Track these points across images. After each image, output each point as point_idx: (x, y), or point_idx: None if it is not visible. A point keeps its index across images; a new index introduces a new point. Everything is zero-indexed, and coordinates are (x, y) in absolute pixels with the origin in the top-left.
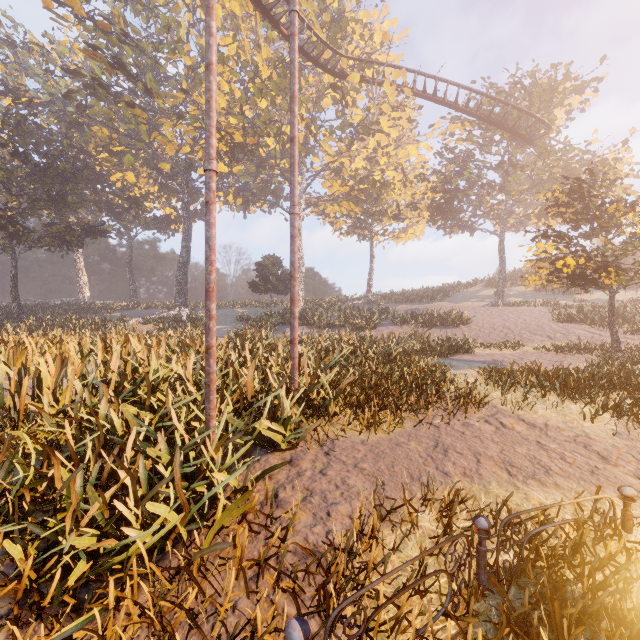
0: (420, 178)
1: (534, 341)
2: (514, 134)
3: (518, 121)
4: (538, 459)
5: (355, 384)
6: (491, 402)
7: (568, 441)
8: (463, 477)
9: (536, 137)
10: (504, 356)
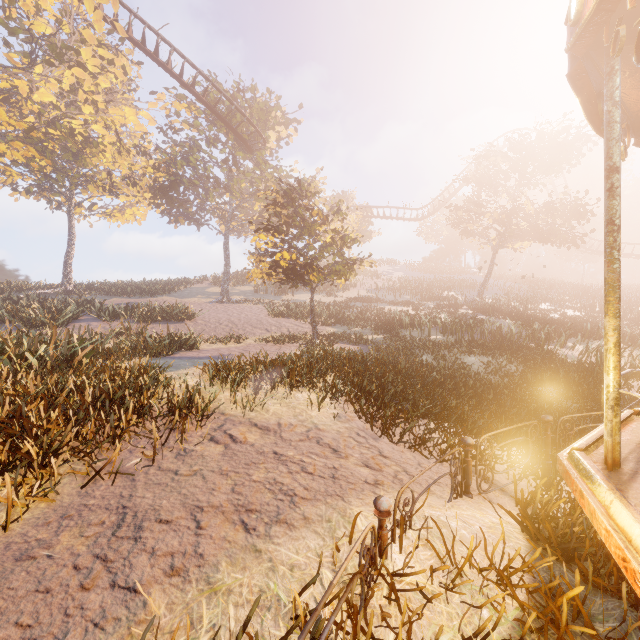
0: (140, 150)
1: (255, 334)
2: (238, 136)
3: (241, 127)
4: (280, 482)
5: None
6: (218, 408)
7: (303, 439)
8: (169, 579)
9: (256, 148)
10: (230, 350)
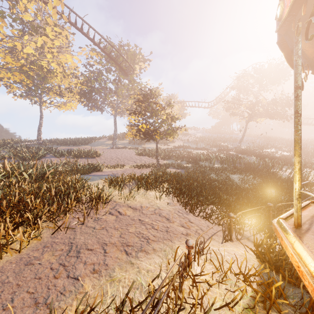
0: (74, 75)
1: (129, 164)
2: (121, 68)
3: (122, 63)
4: (142, 233)
5: None
6: (112, 199)
7: (152, 214)
8: (92, 274)
9: (129, 73)
10: (117, 171)
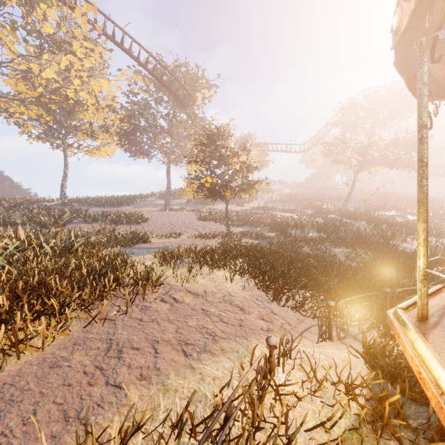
0: (111, 108)
1: (188, 232)
2: (176, 97)
3: (178, 91)
4: (206, 327)
5: (3, 288)
6: (165, 280)
7: (220, 302)
8: (140, 381)
9: (188, 105)
10: (171, 243)
